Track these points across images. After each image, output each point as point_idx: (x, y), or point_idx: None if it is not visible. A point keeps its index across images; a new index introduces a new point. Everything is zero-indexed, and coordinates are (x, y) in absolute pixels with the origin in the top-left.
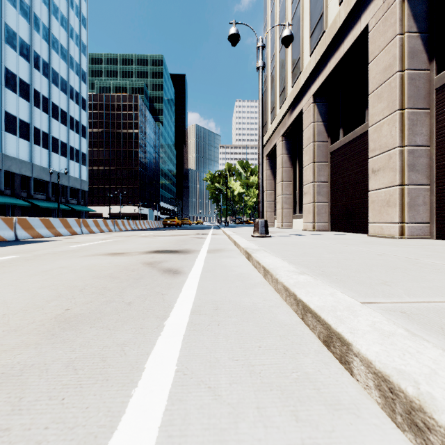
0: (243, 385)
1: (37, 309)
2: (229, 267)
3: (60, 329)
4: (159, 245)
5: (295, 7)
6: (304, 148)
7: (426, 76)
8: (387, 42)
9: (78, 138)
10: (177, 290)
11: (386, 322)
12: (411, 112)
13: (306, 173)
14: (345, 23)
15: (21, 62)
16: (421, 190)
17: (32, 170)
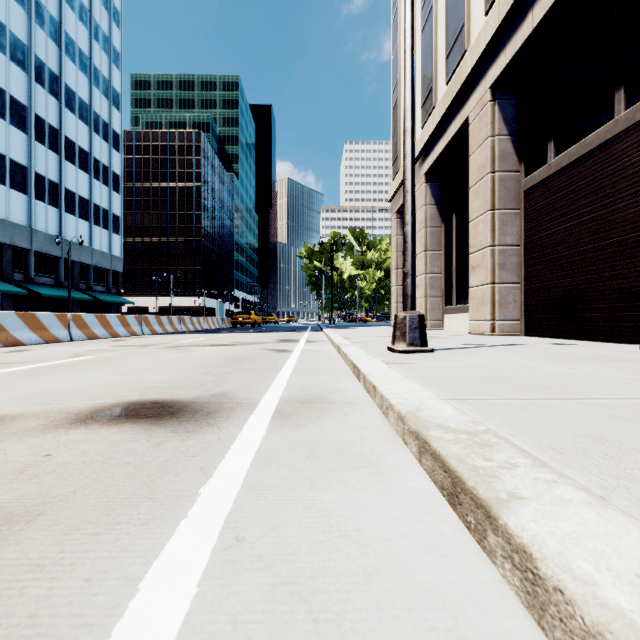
0: None
1: None
2: None
3: None
4: (165, 377)
5: None
6: (473, 186)
7: None
8: None
9: (108, 191)
10: None
11: None
12: None
13: (477, 231)
14: None
15: (13, 72)
16: None
17: (31, 239)
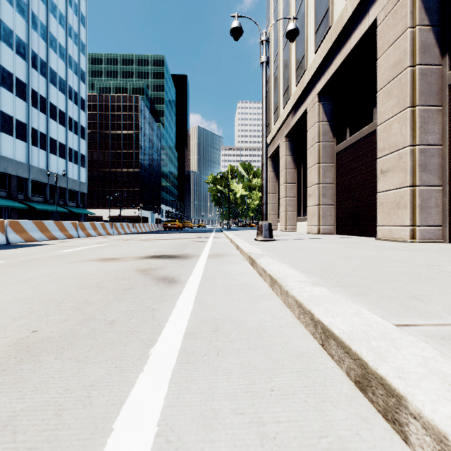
0: None
1: None
2: (232, 275)
3: (15, 362)
4: (157, 250)
5: (300, 4)
6: (309, 149)
7: (438, 72)
8: (397, 36)
9: (77, 139)
10: (171, 304)
11: (441, 359)
12: (422, 109)
13: (311, 174)
14: (352, 18)
15: (17, 61)
16: (433, 192)
17: (29, 172)
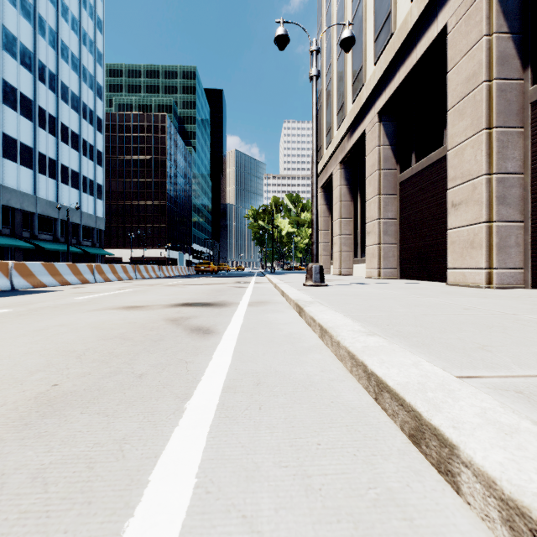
0: (295, 512)
1: (14, 384)
2: (276, 324)
3: (37, 416)
4: (189, 297)
5: (357, 6)
6: (368, 177)
7: (519, 87)
8: (471, 46)
9: (93, 165)
10: (207, 356)
11: (501, 410)
12: (500, 131)
13: (370, 208)
14: (418, 23)
15: (22, 74)
16: (512, 228)
17: (36, 205)
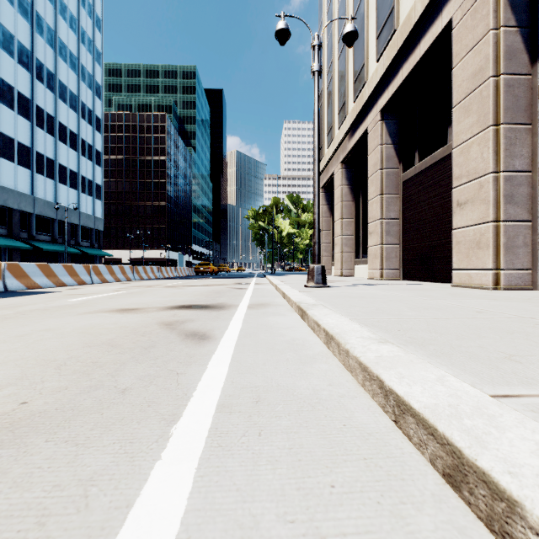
0: None
1: None
2: (277, 329)
3: None
4: (186, 298)
5: (358, 3)
6: (370, 177)
7: (527, 83)
8: (477, 40)
9: (92, 165)
10: (201, 366)
11: None
12: (508, 128)
13: (372, 208)
14: (422, 18)
15: (20, 72)
16: (520, 228)
17: (34, 205)
